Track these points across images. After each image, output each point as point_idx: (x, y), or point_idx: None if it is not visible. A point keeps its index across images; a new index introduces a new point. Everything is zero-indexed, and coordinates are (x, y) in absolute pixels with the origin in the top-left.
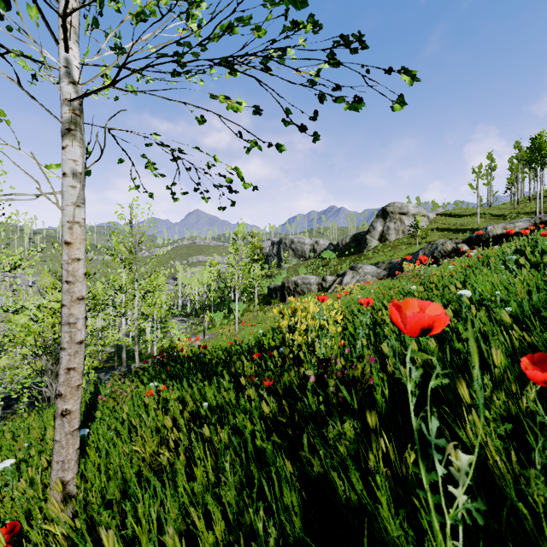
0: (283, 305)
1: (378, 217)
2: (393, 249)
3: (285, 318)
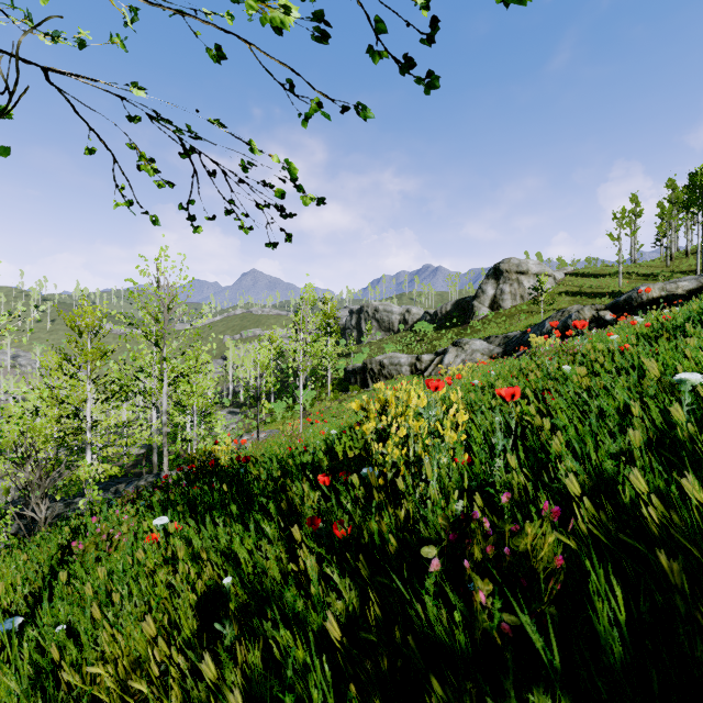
0: (364, 393)
1: (488, 277)
2: (509, 320)
3: (370, 418)
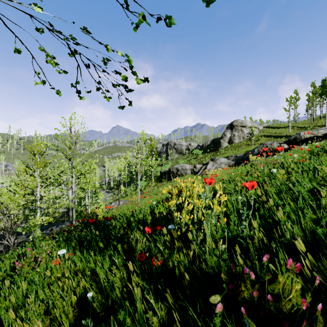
0: (169, 182)
1: (227, 128)
2: (237, 148)
3: (173, 198)
